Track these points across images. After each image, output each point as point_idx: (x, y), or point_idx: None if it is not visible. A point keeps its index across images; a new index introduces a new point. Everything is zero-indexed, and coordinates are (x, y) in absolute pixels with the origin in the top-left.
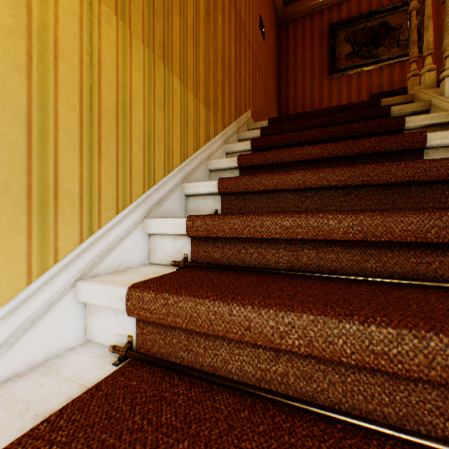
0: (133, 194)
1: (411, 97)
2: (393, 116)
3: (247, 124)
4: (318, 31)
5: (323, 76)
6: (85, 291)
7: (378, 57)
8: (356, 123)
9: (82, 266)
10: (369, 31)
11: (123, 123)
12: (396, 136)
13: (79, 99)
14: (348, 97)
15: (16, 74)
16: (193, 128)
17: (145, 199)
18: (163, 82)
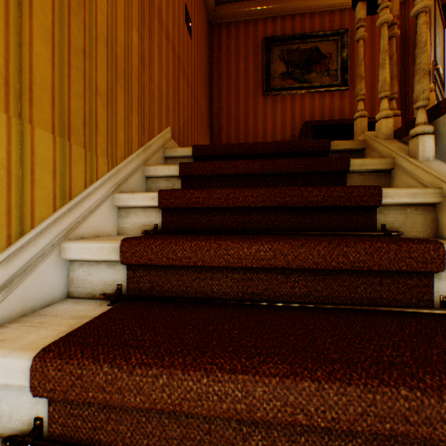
0: None
1: (363, 144)
2: (351, 171)
3: (163, 148)
4: (253, 42)
5: (258, 93)
6: None
7: (311, 83)
8: (317, 188)
9: None
10: (302, 53)
11: None
12: (397, 245)
13: None
14: (282, 119)
15: None
16: (8, 189)
17: None
18: None
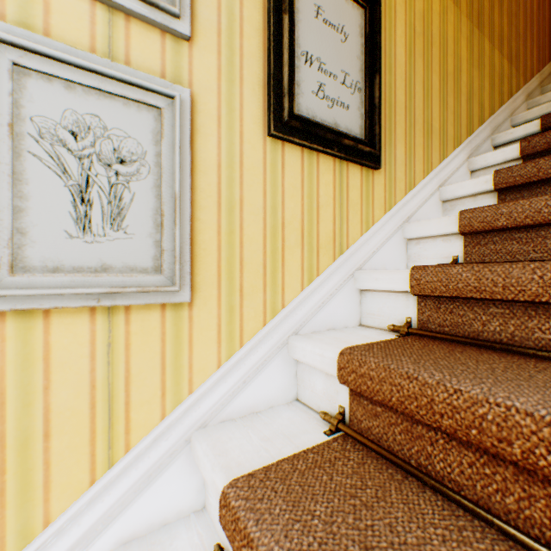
0: (460, 138)
1: None
2: None
3: None
4: None
5: None
6: (448, 190)
7: None
8: None
9: (440, 179)
10: None
11: (456, 83)
12: None
13: (438, 69)
14: None
15: (419, 59)
16: (497, 85)
17: (467, 144)
18: (477, 46)
